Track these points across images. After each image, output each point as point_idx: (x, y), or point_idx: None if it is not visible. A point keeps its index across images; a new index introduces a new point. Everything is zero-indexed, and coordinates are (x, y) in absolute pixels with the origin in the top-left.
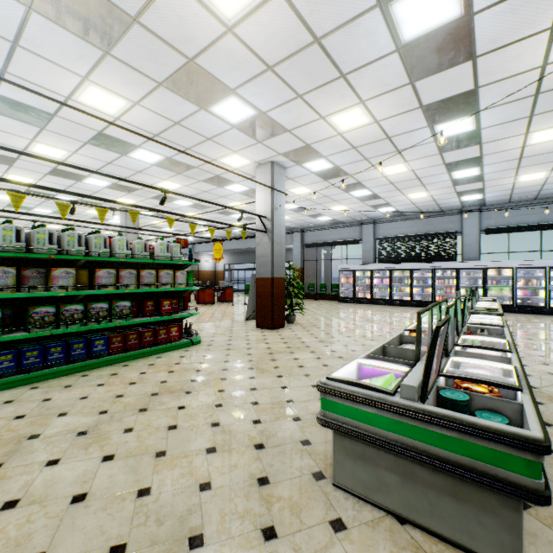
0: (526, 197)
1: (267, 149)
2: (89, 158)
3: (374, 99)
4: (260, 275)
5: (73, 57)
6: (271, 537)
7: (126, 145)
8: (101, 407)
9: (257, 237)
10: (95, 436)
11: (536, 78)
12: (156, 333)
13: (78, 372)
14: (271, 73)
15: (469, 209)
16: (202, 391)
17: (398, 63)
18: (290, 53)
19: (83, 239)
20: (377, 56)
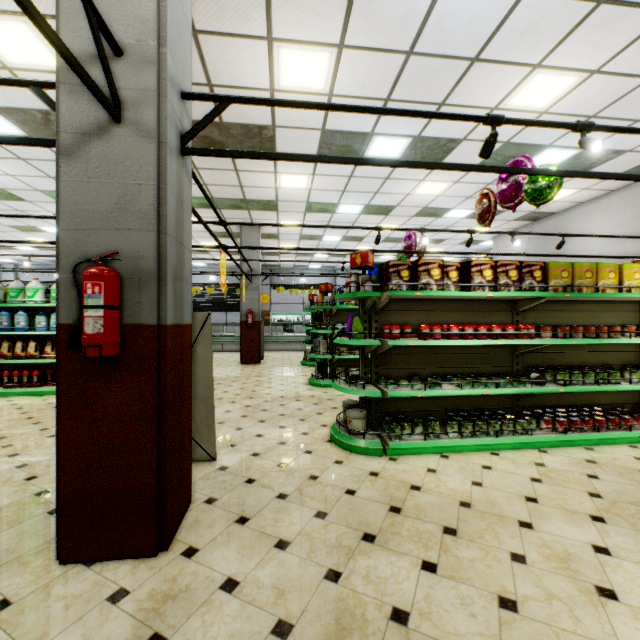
0: None
1: None
2: None
3: None
4: None
5: None
6: None
7: None
8: None
9: None
10: None
11: None
12: None
13: None
14: None
15: None
16: None
17: None
18: None
19: None
20: None
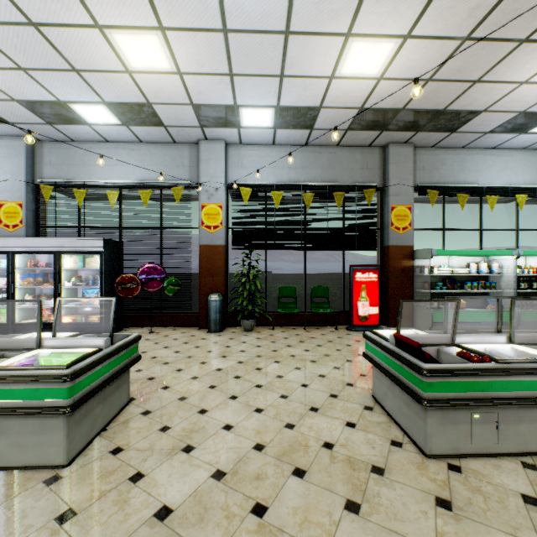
0: None
1: None
2: None
3: None
4: None
5: None
6: (140, 474)
7: None
8: None
9: None
10: None
11: None
12: None
13: None
14: None
15: None
16: None
17: None
18: None
19: None
20: None
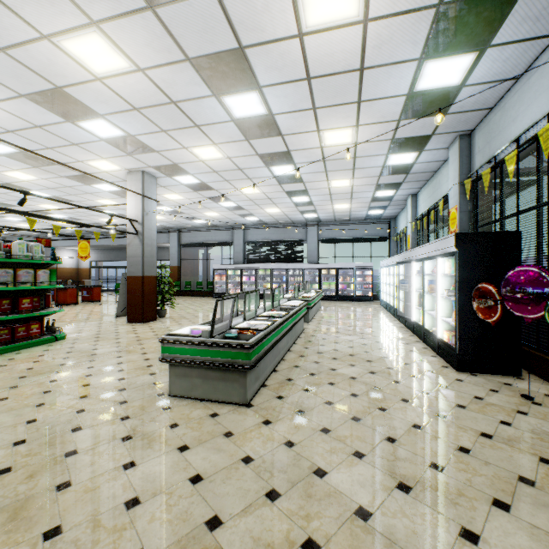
0: (344, 218)
1: (137, 161)
2: None
3: (224, 144)
4: (131, 273)
5: None
6: (126, 419)
7: None
8: None
9: (127, 238)
10: None
11: (320, 152)
12: (14, 330)
13: None
14: (138, 112)
15: (311, 223)
16: (72, 370)
17: (235, 127)
18: (153, 104)
19: None
20: (219, 121)
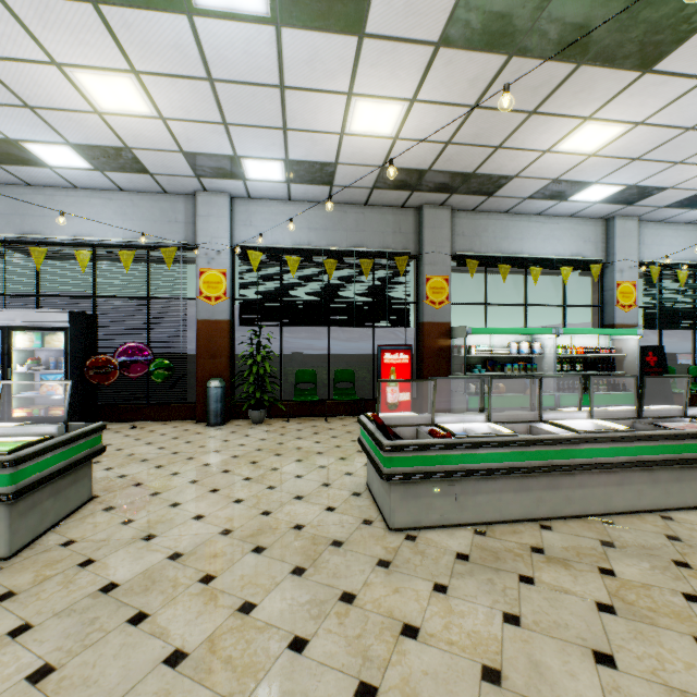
0: None
1: None
2: None
3: None
4: None
5: None
6: (91, 560)
7: None
8: None
9: None
10: None
11: None
12: None
13: None
14: None
15: None
16: None
17: None
18: None
19: None
20: None
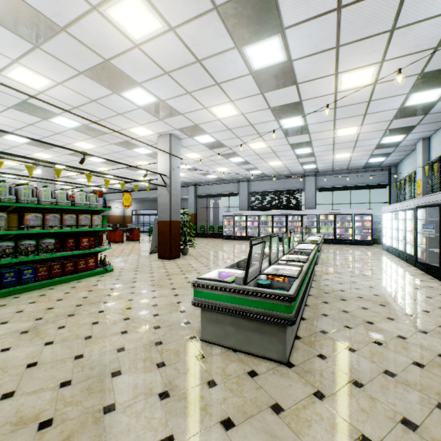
0: (342, 168)
1: (166, 125)
2: (11, 119)
3: (239, 100)
4: (161, 218)
5: (6, 45)
6: (162, 366)
7: (48, 112)
8: (36, 316)
9: (158, 190)
10: (36, 333)
11: (333, 99)
12: (77, 263)
13: (9, 296)
14: (168, 76)
15: (309, 174)
16: (116, 301)
17: (252, 81)
18: (181, 66)
19: (13, 190)
20: (238, 75)
